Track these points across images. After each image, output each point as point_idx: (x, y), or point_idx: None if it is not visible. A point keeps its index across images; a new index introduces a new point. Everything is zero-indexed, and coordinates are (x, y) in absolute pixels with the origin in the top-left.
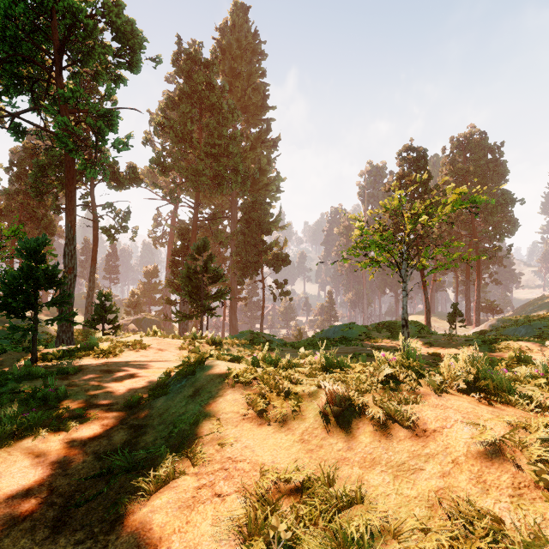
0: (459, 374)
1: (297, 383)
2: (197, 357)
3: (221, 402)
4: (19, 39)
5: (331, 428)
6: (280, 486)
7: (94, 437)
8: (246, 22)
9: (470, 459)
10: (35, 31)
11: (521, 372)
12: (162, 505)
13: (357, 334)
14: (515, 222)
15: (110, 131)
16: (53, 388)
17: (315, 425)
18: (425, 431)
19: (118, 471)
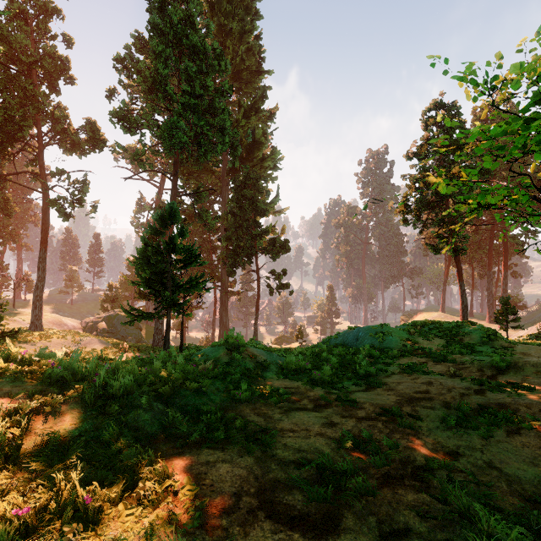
0: None
1: None
2: None
3: None
4: None
5: None
6: None
7: None
8: None
9: None
10: None
11: None
12: None
13: (397, 343)
14: None
15: None
16: None
17: None
18: None
19: None
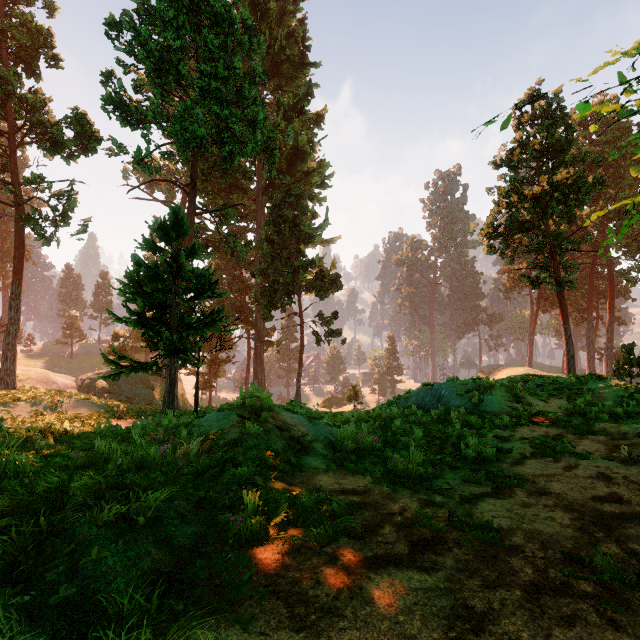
0: None
1: None
2: None
3: None
4: None
5: None
6: None
7: None
8: None
9: None
10: None
11: None
12: None
13: (502, 405)
14: None
15: None
16: None
17: None
18: None
19: None
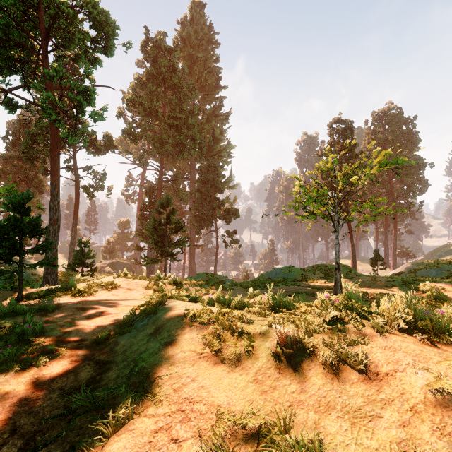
0: (399, 315)
1: (249, 323)
2: (159, 297)
3: (179, 341)
4: (11, 27)
5: (283, 368)
6: (237, 432)
7: (63, 373)
8: (203, 17)
9: (429, 407)
10: (25, 21)
11: (448, 311)
12: (118, 451)
13: (295, 276)
14: (425, 182)
15: (88, 105)
16: (31, 325)
17: (267, 364)
18: (378, 374)
19: (80, 409)
